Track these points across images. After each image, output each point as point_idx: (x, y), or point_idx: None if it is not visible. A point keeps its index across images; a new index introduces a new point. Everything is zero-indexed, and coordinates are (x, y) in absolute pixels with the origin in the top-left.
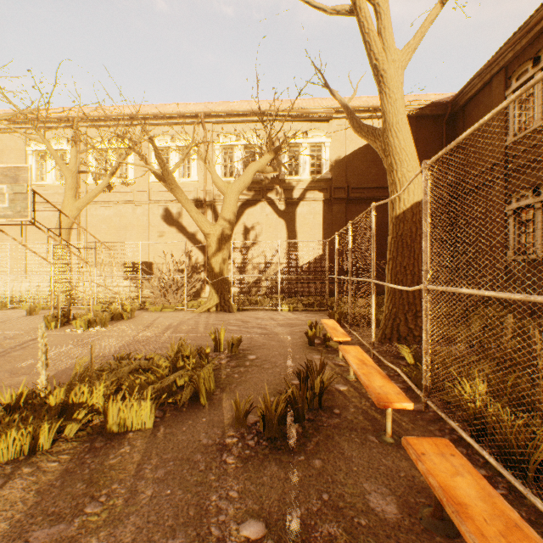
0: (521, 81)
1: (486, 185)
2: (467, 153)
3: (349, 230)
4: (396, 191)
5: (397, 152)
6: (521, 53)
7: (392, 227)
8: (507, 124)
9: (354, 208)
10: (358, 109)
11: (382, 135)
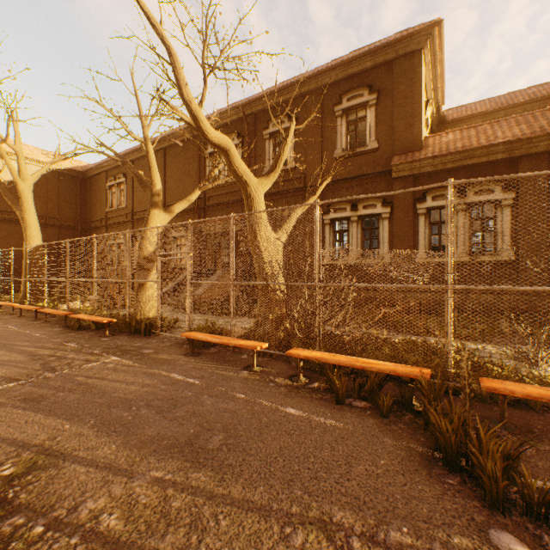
0: (111, 183)
1: (100, 228)
2: (93, 206)
3: (0, 254)
4: (28, 240)
5: (29, 222)
6: (112, 170)
7: (26, 255)
8: (108, 200)
9: (4, 226)
10: (8, 153)
11: (21, 210)
